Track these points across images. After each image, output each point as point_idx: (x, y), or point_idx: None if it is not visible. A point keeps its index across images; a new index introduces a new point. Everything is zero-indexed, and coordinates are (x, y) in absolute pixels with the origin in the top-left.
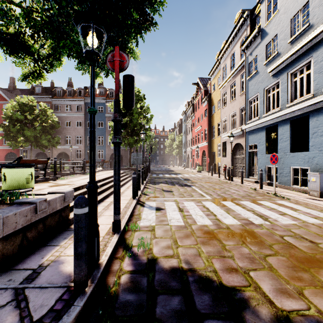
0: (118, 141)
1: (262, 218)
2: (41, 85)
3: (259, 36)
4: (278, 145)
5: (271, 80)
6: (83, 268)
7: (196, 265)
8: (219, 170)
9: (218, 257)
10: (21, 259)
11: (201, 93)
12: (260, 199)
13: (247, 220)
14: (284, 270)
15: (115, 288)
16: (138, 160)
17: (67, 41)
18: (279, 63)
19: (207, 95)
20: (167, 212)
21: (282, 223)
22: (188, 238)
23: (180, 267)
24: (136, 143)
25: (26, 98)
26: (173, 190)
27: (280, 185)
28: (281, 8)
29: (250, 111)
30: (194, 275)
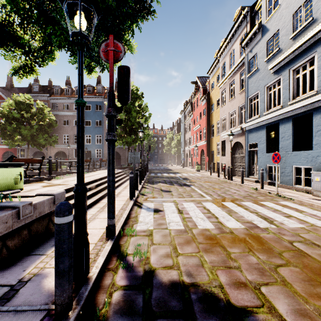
0: (112, 138)
1: (267, 221)
2: (38, 84)
3: (259, 32)
4: (280, 144)
5: (272, 77)
6: (66, 288)
7: (199, 278)
8: (218, 169)
9: (223, 268)
10: (0, 272)
11: (200, 92)
12: (262, 200)
13: (251, 223)
14: (299, 284)
15: (105, 310)
16: (135, 159)
17: (55, 27)
18: (281, 60)
19: (205, 93)
20: (165, 214)
21: (289, 226)
22: (189, 244)
23: (181, 281)
24: (134, 141)
25: (23, 96)
26: (172, 190)
27: (282, 185)
28: (283, 3)
29: (250, 109)
30: (197, 291)
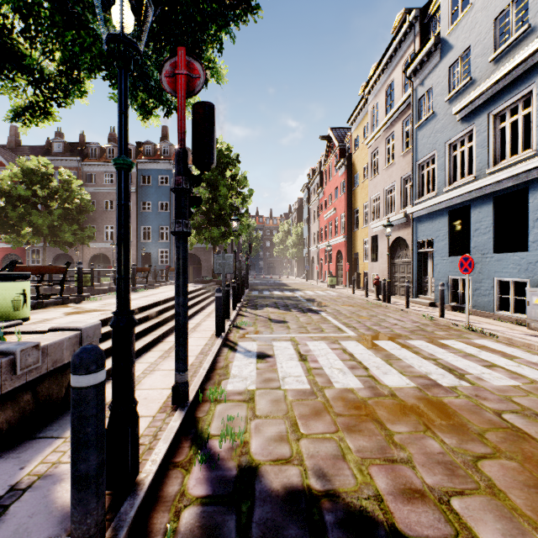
0: (183, 229)
1: (454, 374)
2: (62, 139)
3: (436, 51)
4: (472, 241)
5: (459, 127)
6: (91, 508)
7: (338, 481)
8: (366, 285)
9: (381, 462)
10: None
11: (335, 153)
12: (443, 336)
13: (426, 379)
14: (520, 493)
15: None
16: (225, 266)
17: (82, 31)
18: (474, 97)
19: (344, 156)
20: (277, 363)
21: (493, 384)
22: (319, 418)
23: (305, 487)
24: (224, 237)
25: (36, 161)
26: (289, 320)
27: (476, 310)
28: (477, 1)
29: (420, 183)
30: (336, 508)
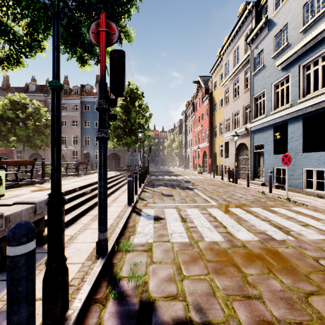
0: (103, 135)
1: (282, 231)
2: (35, 83)
3: (266, 27)
4: (288, 145)
5: (280, 74)
6: None
7: (211, 314)
8: (222, 172)
9: (240, 298)
10: None
11: (202, 92)
12: (272, 205)
13: (265, 234)
14: None
15: None
16: (133, 161)
17: None
18: (290, 55)
19: (208, 93)
20: (167, 223)
21: (309, 238)
22: (195, 263)
23: (188, 319)
24: (134, 143)
25: (18, 96)
26: (174, 194)
27: (291, 188)
28: None
29: (255, 109)
30: None
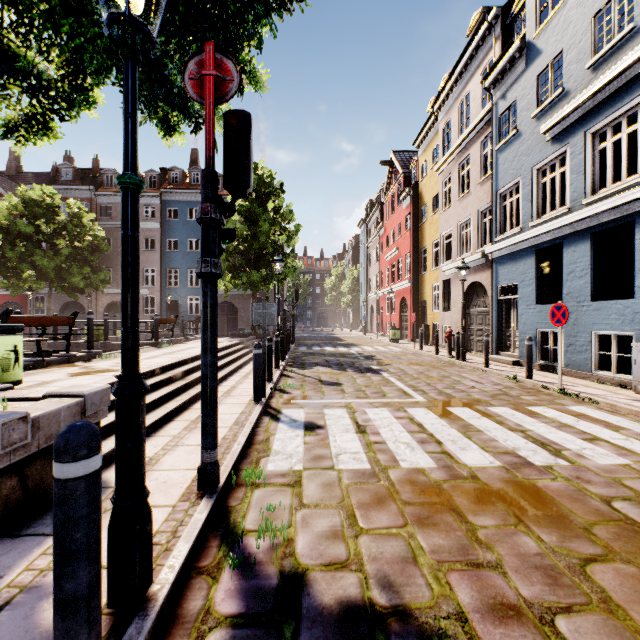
0: (211, 270)
1: (548, 449)
2: (72, 165)
3: (521, 57)
4: (565, 286)
5: (549, 149)
6: None
7: (409, 594)
8: (436, 339)
9: (463, 567)
10: None
11: (398, 182)
12: (531, 402)
13: (514, 456)
14: None
15: None
16: (265, 317)
17: (82, 18)
18: (568, 112)
19: (410, 185)
20: (330, 435)
21: (598, 463)
22: (382, 507)
23: (367, 601)
24: (266, 282)
25: (39, 190)
26: (343, 381)
27: (569, 370)
28: None
29: (501, 216)
30: (407, 631)
